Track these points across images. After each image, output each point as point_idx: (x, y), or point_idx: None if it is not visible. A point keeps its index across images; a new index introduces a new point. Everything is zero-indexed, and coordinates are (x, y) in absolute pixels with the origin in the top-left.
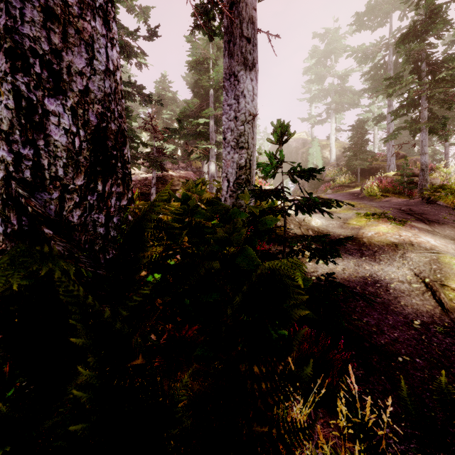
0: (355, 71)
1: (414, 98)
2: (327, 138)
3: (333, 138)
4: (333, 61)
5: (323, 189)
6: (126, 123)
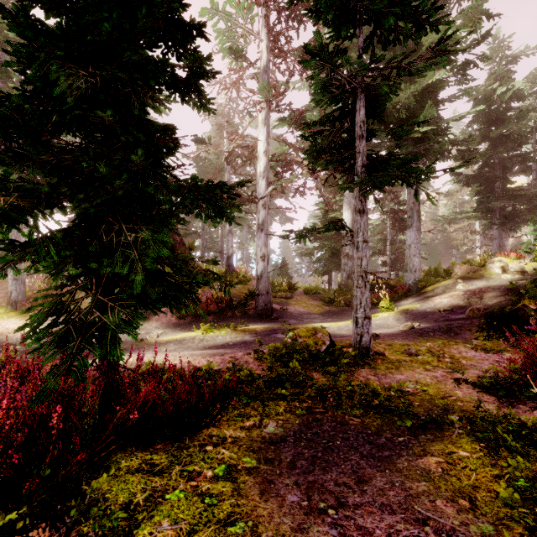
0: None
1: None
2: None
3: None
4: None
5: None
6: None
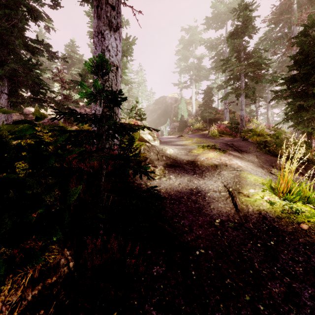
0: (207, 56)
1: (237, 74)
2: (190, 98)
3: (194, 98)
4: (194, 48)
5: (186, 131)
6: (37, 73)
